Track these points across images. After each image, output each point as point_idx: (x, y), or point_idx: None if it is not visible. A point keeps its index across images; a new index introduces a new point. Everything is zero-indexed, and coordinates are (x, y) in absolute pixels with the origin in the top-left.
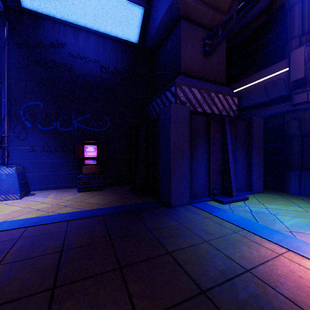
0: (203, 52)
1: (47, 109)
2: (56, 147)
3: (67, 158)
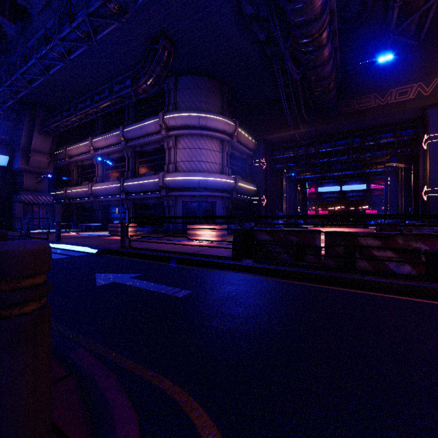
0: (35, 182)
1: None
2: None
3: None
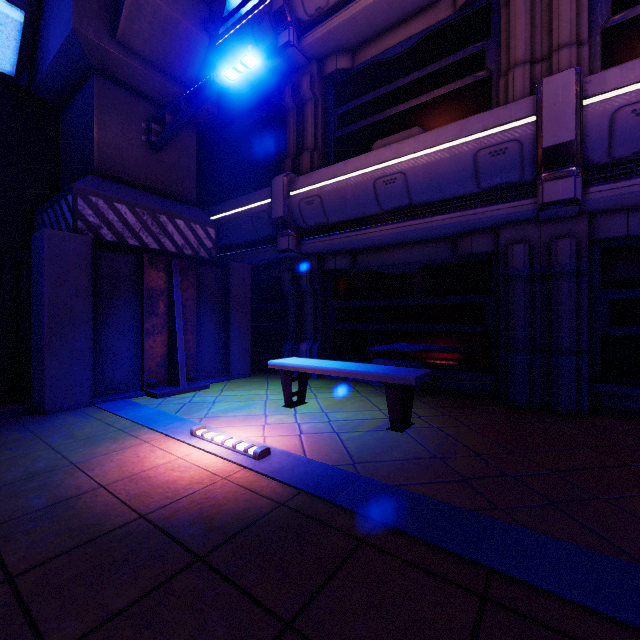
0: (146, 142)
1: None
2: None
3: None
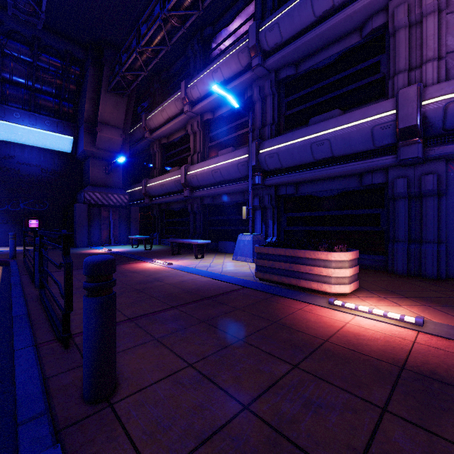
0: (105, 173)
1: (1, 197)
2: (8, 221)
3: (16, 228)
